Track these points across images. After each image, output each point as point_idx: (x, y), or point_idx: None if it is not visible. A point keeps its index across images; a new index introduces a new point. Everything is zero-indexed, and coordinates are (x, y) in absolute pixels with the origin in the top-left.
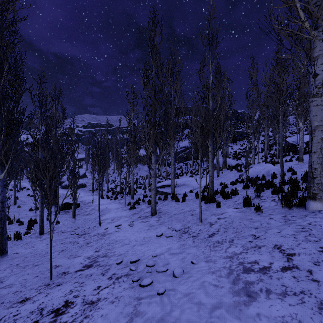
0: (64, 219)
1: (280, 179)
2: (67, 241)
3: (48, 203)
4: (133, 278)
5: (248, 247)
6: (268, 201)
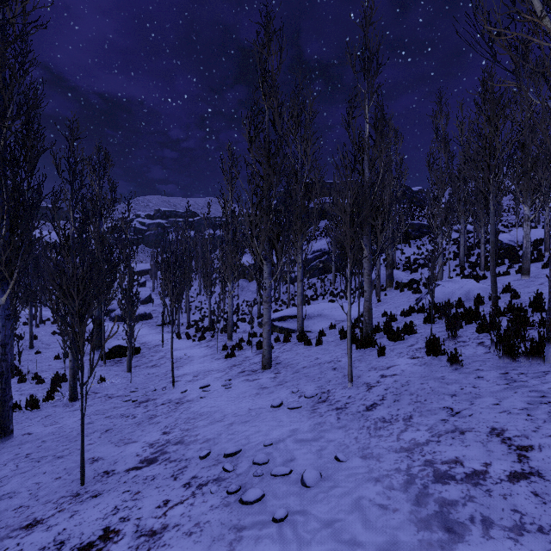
0: (113, 374)
1: (491, 306)
2: (117, 413)
3: (78, 348)
4: (228, 487)
5: (440, 430)
6: (472, 345)
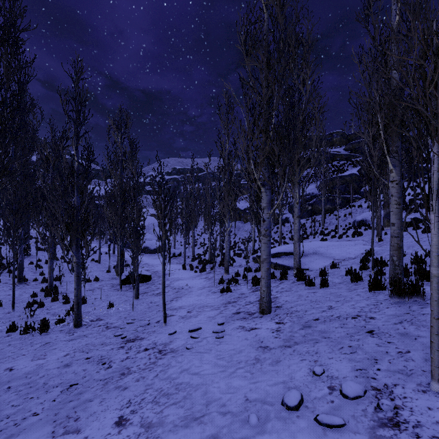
0: (123, 299)
1: None
2: (98, 354)
3: None
4: None
5: None
6: None
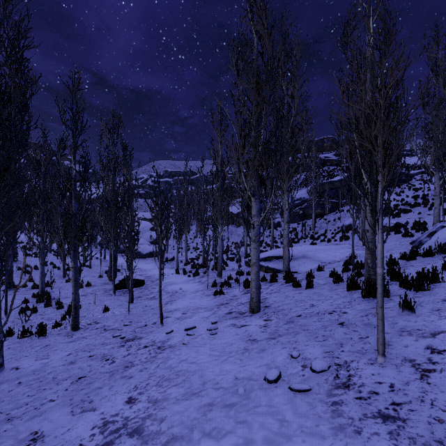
0: (118, 303)
1: None
2: (100, 353)
3: None
4: None
5: None
6: None
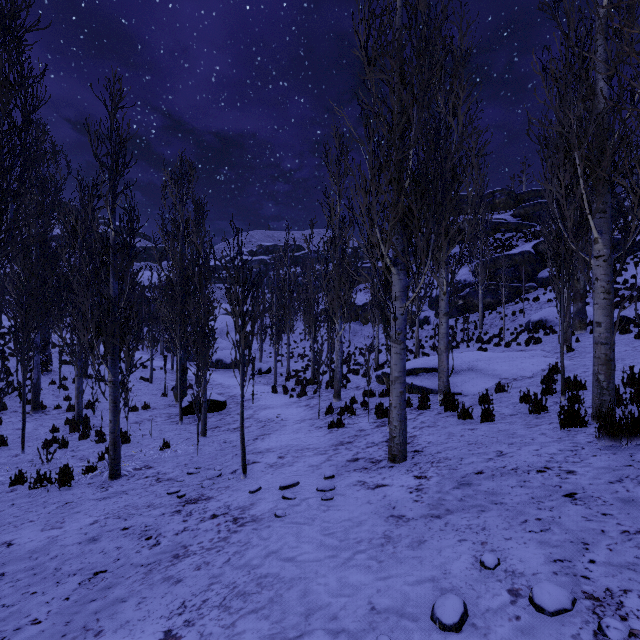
0: (184, 436)
1: None
2: (141, 523)
3: None
4: None
5: None
6: None
